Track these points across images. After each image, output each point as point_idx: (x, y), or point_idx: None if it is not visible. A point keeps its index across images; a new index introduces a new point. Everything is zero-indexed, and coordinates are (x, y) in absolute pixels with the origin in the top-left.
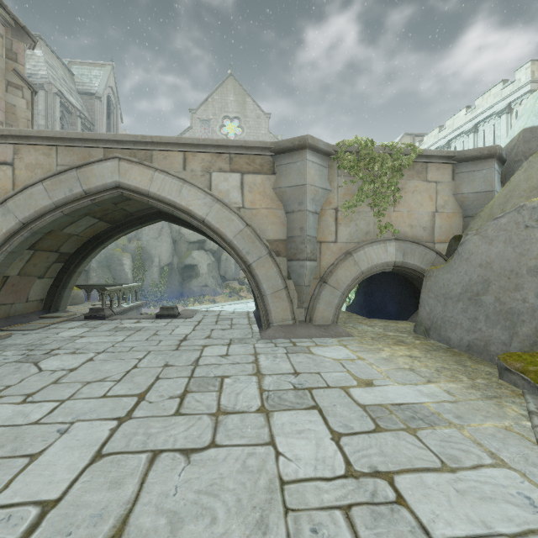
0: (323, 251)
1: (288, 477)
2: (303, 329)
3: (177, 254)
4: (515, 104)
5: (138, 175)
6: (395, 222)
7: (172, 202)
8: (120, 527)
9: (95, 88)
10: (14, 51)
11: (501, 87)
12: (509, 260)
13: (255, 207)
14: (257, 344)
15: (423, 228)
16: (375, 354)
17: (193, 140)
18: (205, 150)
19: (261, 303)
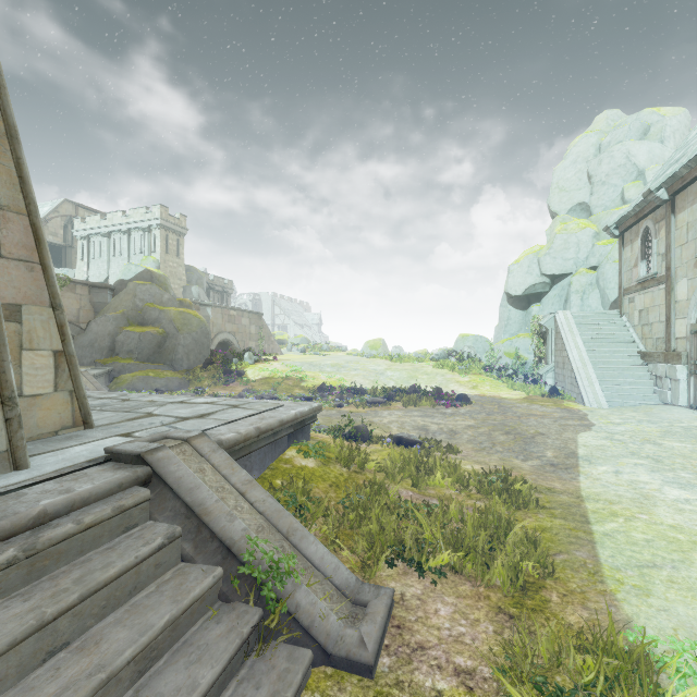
0: None
1: None
2: None
3: None
4: (153, 228)
5: None
6: None
7: None
8: None
9: None
10: None
11: (145, 211)
12: (103, 332)
13: None
14: None
15: (74, 316)
16: None
17: None
18: None
19: None
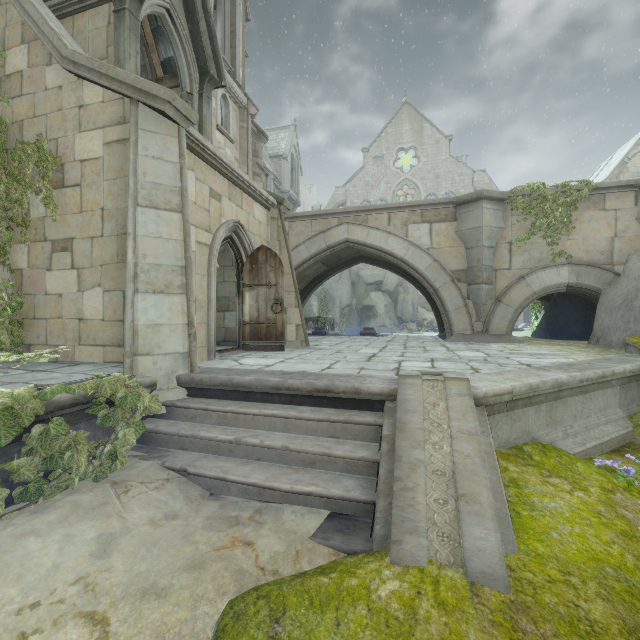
0: (498, 277)
1: (461, 355)
2: (480, 336)
3: (356, 296)
4: None
5: (359, 232)
6: (569, 249)
7: (381, 248)
8: (402, 355)
9: (282, 150)
10: (257, 150)
11: None
12: None
13: (440, 247)
14: (443, 342)
15: (600, 252)
16: (535, 346)
17: (395, 205)
18: (403, 210)
19: (446, 318)
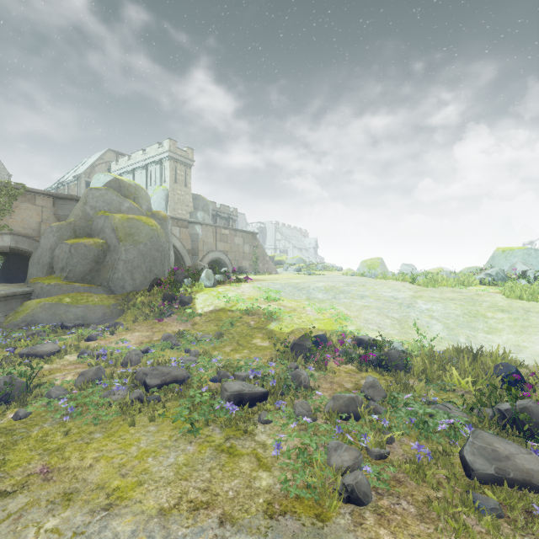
0: None
1: None
2: None
3: None
4: (164, 161)
5: None
6: (12, 224)
7: None
8: None
9: None
10: None
11: (158, 146)
12: (46, 245)
13: None
14: None
15: (33, 229)
16: None
17: None
18: None
19: None
